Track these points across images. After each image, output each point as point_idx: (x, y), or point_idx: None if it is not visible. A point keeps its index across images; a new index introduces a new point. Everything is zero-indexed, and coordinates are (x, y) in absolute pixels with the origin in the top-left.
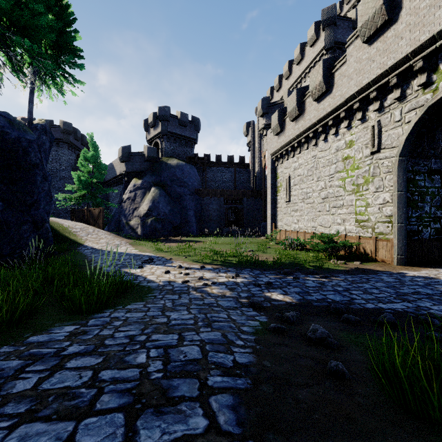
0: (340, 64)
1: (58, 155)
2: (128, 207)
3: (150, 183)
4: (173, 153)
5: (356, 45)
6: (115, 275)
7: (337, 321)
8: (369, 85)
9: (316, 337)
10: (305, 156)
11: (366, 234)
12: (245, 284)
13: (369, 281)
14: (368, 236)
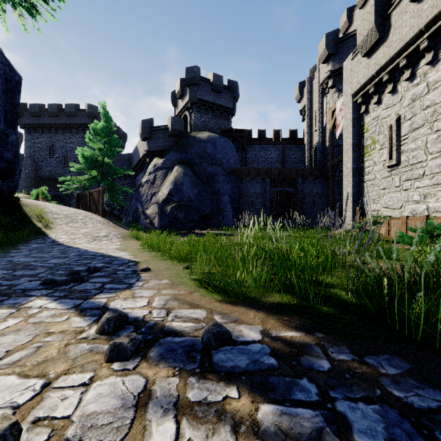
0: None
1: (84, 141)
2: (146, 192)
3: (173, 161)
4: (205, 127)
5: None
6: None
7: None
8: None
9: None
10: None
11: None
12: None
13: None
14: None
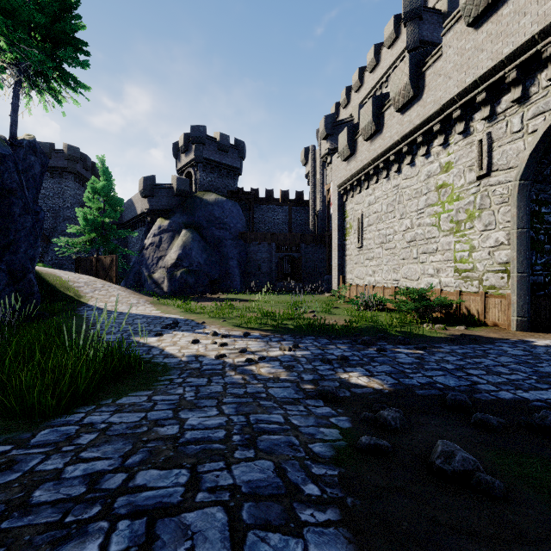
0: (433, 59)
1: (61, 188)
2: (151, 255)
3: (180, 224)
4: (211, 186)
5: (456, 31)
6: (110, 348)
7: (466, 425)
8: (475, 84)
9: (454, 469)
10: (384, 186)
11: (470, 288)
12: (308, 359)
13: (488, 354)
14: (473, 291)
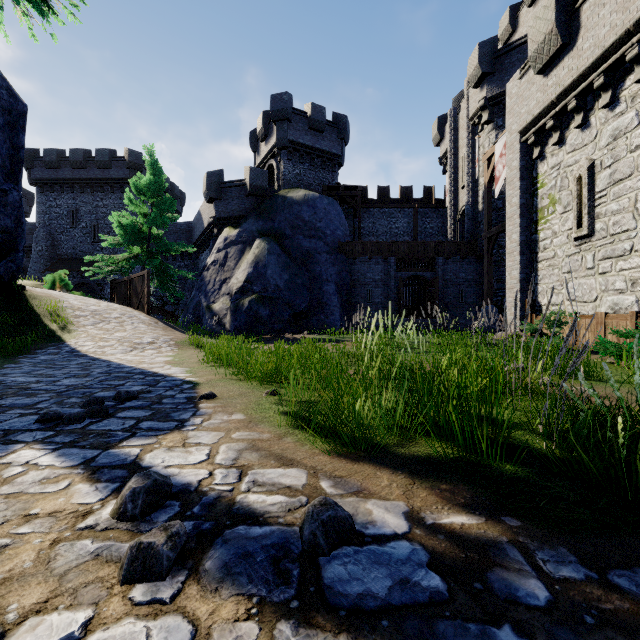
0: None
1: (122, 204)
2: (213, 278)
3: (253, 233)
4: (299, 182)
5: None
6: None
7: None
8: None
9: None
10: None
11: None
12: None
13: None
14: None
